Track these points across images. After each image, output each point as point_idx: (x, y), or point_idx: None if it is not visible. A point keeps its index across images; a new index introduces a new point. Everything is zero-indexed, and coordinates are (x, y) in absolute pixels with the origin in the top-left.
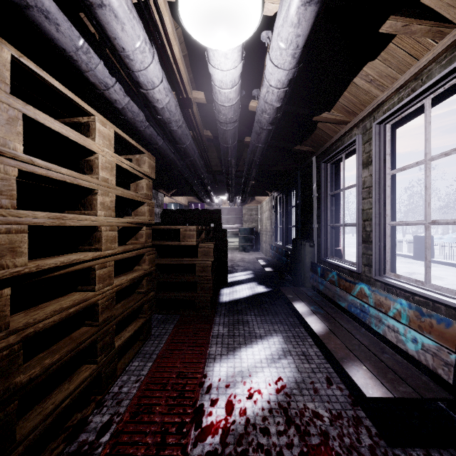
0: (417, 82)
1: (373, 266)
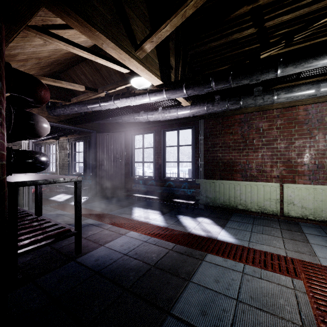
0: (51, 142)
1: (46, 170)
